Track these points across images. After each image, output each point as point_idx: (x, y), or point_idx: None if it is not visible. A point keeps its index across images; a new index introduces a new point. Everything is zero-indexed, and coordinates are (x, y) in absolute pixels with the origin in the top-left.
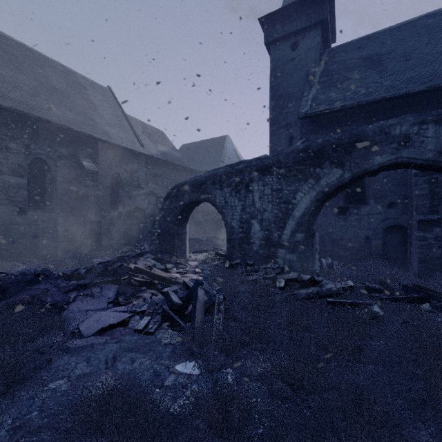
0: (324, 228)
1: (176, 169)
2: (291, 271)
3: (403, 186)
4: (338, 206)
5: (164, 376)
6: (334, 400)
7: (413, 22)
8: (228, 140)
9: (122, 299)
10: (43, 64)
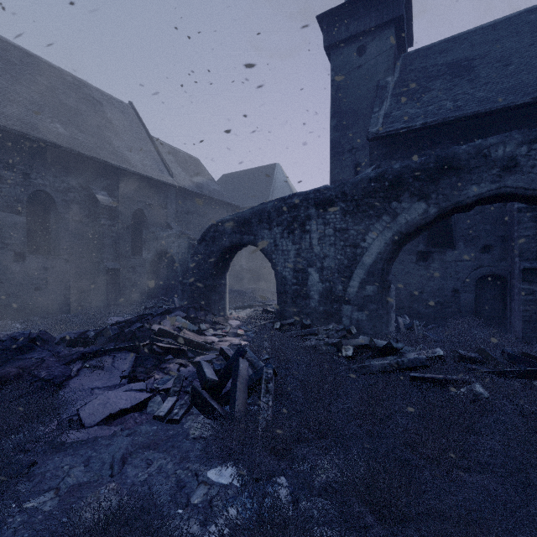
0: (399, 278)
1: (214, 205)
2: (360, 333)
3: (501, 225)
4: (417, 250)
5: (191, 489)
6: (436, 535)
7: (511, 19)
8: (278, 169)
9: (141, 372)
10: (48, 74)
